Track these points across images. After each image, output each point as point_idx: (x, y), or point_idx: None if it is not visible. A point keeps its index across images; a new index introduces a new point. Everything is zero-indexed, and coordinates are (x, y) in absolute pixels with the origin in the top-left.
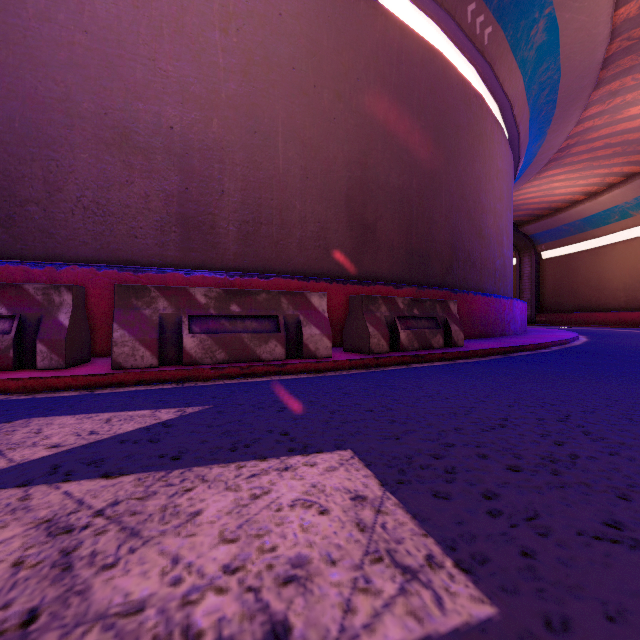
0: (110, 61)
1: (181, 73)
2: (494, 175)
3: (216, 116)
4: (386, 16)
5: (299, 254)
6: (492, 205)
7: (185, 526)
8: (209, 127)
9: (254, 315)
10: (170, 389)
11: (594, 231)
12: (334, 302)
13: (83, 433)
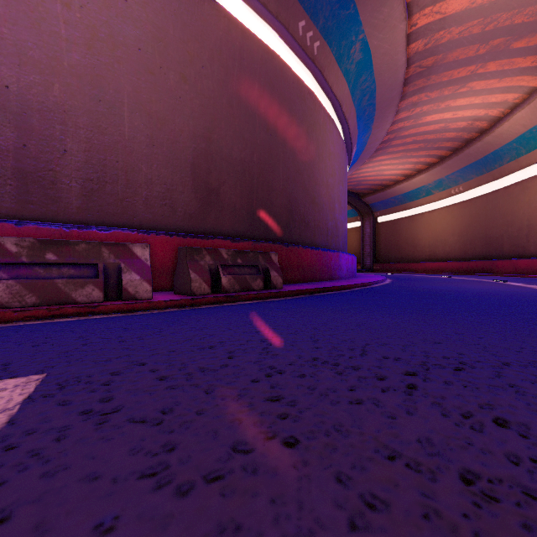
0: None
1: (18, 37)
2: (327, 156)
3: (58, 81)
4: (229, 18)
5: (145, 211)
6: (325, 179)
7: None
8: (50, 91)
9: (72, 263)
10: None
11: (410, 203)
12: (175, 252)
13: None
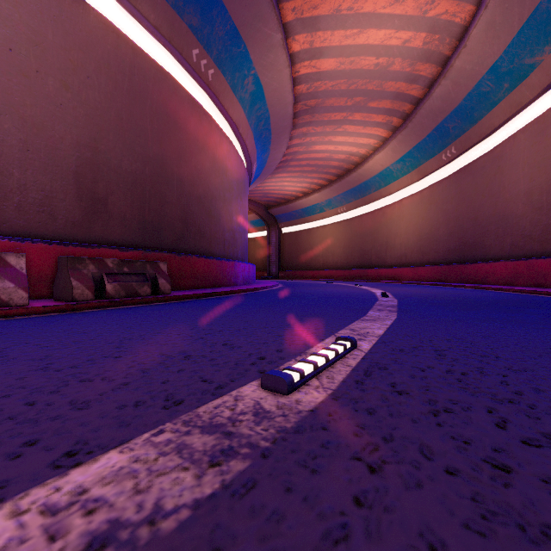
0: None
1: None
2: (224, 173)
3: None
4: (118, 34)
5: (18, 217)
6: (222, 194)
7: None
8: None
9: None
10: None
11: (308, 218)
12: (54, 261)
13: None
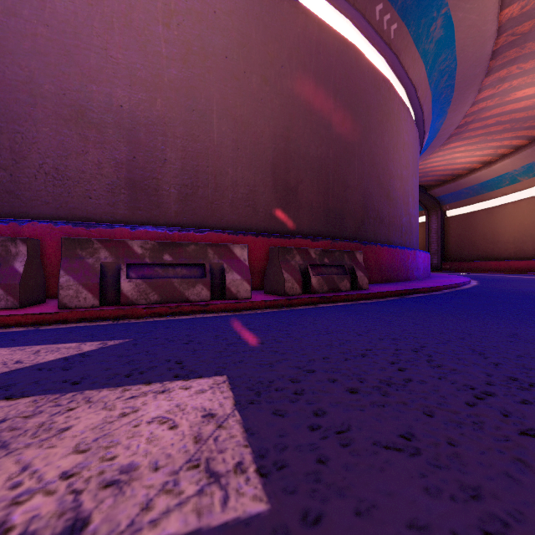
0: (68, 50)
1: (129, 60)
2: (401, 147)
3: (159, 97)
4: (306, 14)
5: (231, 212)
6: (399, 172)
7: (50, 439)
8: (153, 106)
9: (184, 263)
10: (105, 325)
11: (489, 194)
12: (260, 252)
13: (10, 362)
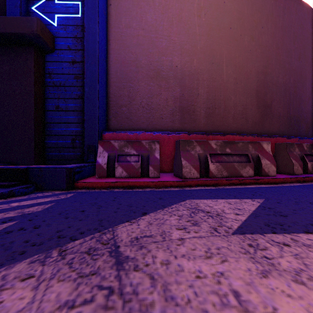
0: (152, 40)
1: (180, 40)
2: None
3: (195, 58)
4: None
5: (233, 122)
6: None
7: None
8: (192, 64)
9: (237, 153)
10: (217, 189)
11: None
12: None
13: (234, 209)
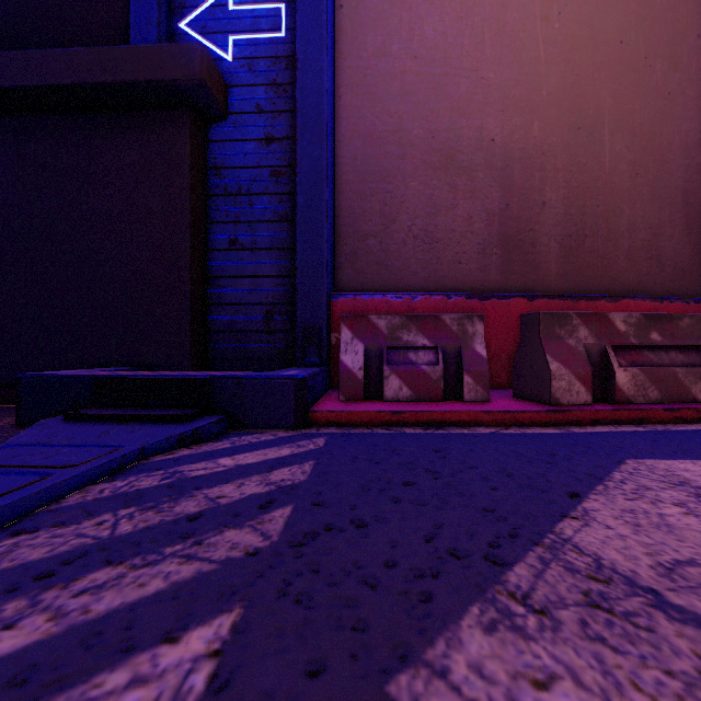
0: (436, 82)
1: (501, 78)
2: None
3: (536, 118)
4: None
5: (627, 269)
6: None
7: None
8: (529, 132)
9: (678, 345)
10: (658, 433)
11: None
12: None
13: None
